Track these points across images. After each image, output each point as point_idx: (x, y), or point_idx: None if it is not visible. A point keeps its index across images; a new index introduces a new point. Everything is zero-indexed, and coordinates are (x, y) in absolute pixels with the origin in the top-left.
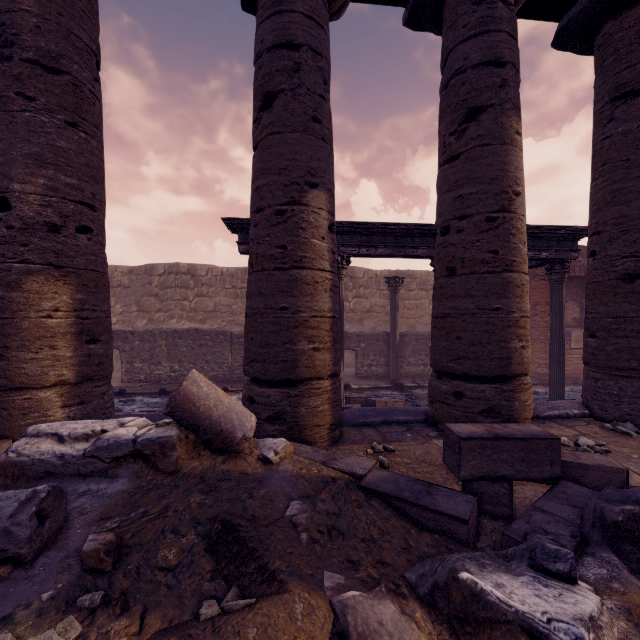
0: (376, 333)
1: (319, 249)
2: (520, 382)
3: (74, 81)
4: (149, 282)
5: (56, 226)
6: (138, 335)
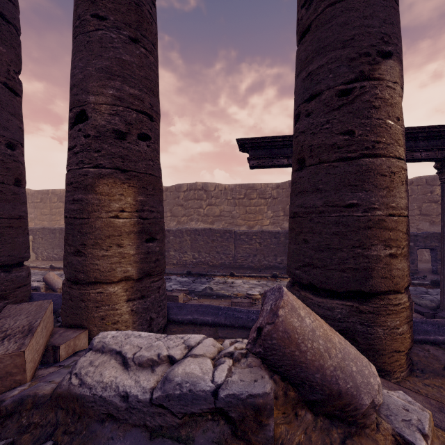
0: None
1: (394, 132)
2: None
3: (136, 1)
4: (177, 196)
5: (122, 133)
6: (172, 232)
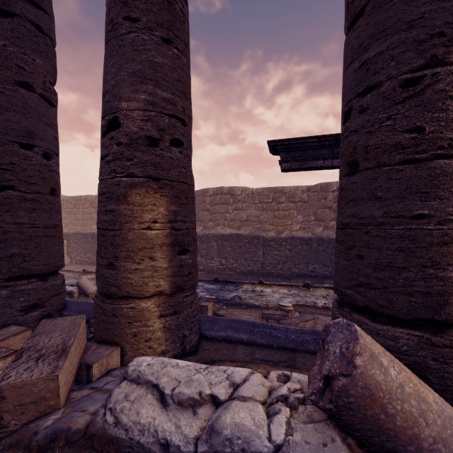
0: None
1: None
2: None
3: None
4: (204, 201)
5: (154, 140)
6: (199, 238)
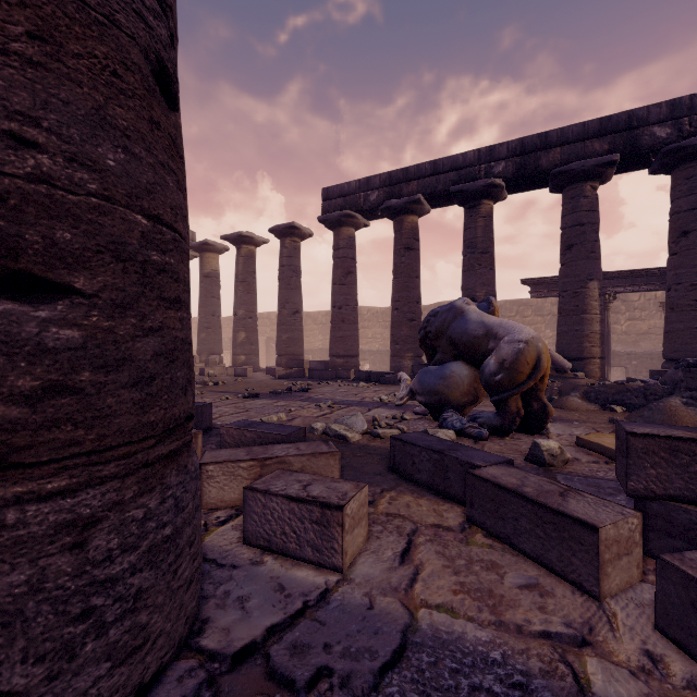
0: (649, 352)
1: (594, 305)
2: None
3: (491, 254)
4: None
5: None
6: None
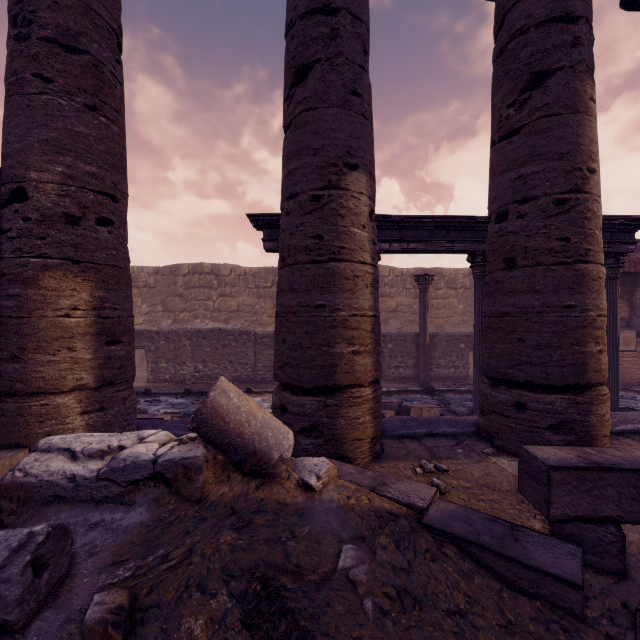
0: (404, 333)
1: (359, 239)
2: (597, 393)
3: (94, 61)
4: (174, 282)
5: (75, 218)
6: (163, 335)
